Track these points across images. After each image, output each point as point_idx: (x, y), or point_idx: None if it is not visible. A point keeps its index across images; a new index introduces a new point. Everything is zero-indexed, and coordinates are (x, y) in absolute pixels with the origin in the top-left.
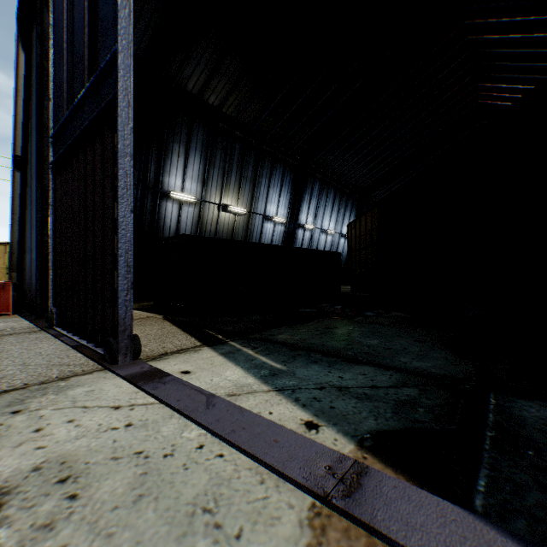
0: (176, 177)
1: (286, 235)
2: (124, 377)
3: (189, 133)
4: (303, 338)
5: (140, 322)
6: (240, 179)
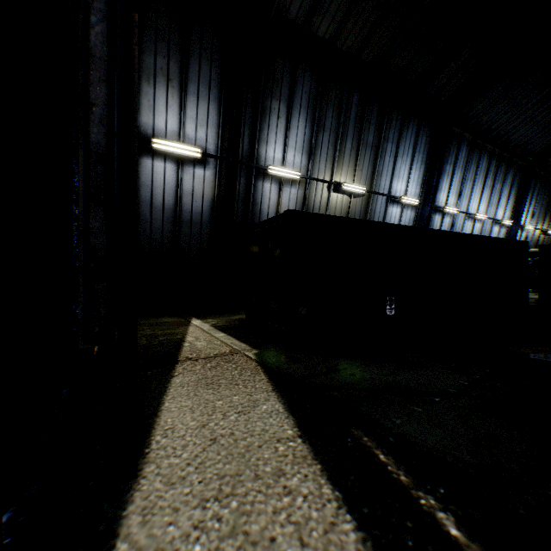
0: (275, 147)
1: (417, 223)
2: None
3: (291, 85)
4: None
5: (214, 370)
6: (358, 147)
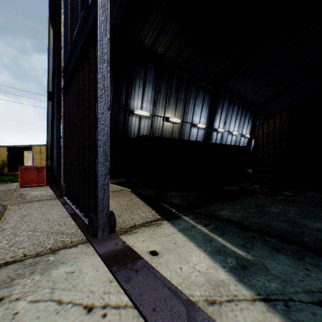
0: (138, 101)
1: (205, 136)
2: (100, 256)
3: (145, 72)
4: (245, 216)
5: (116, 194)
6: (176, 101)
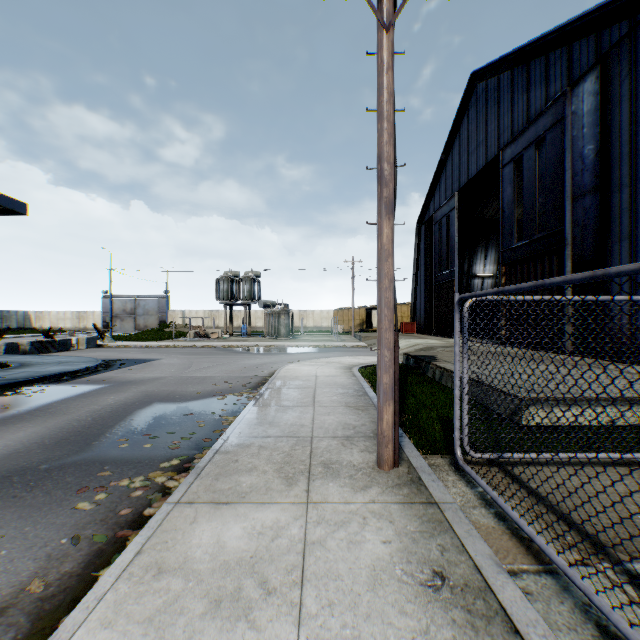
0: (479, 265)
1: None
2: None
3: (487, 239)
4: None
5: None
6: None
